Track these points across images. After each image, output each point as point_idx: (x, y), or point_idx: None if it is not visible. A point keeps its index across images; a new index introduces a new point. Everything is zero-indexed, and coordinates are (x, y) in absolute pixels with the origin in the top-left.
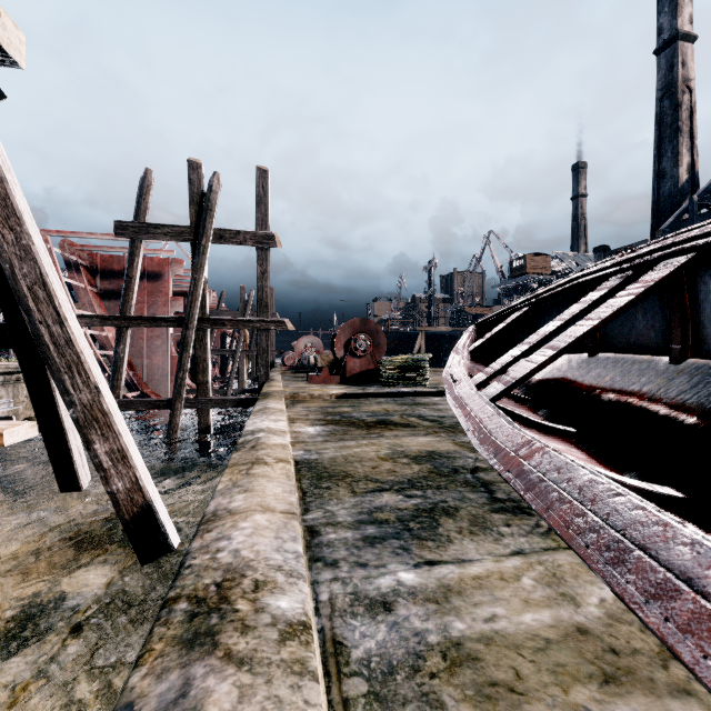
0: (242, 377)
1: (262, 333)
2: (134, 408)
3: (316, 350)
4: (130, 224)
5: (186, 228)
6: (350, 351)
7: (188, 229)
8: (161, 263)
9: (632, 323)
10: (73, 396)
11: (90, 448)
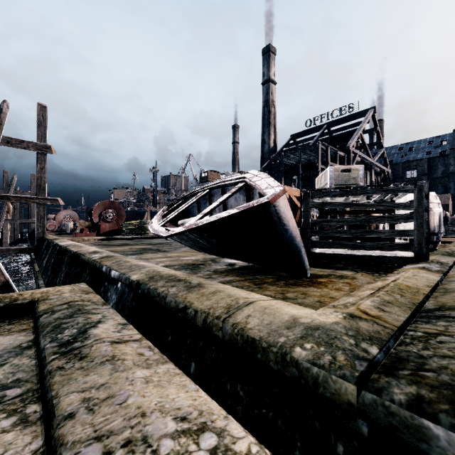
0: (6, 239)
1: (40, 206)
2: None
3: (73, 220)
4: None
5: None
6: (103, 219)
7: None
8: None
9: (205, 206)
10: None
11: None
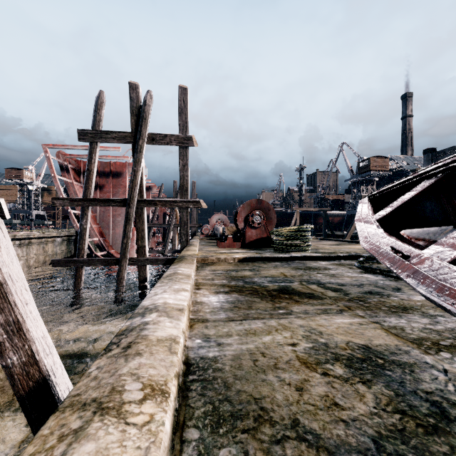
0: (174, 242)
1: (183, 210)
2: (94, 264)
3: (223, 224)
4: (89, 132)
5: (128, 133)
6: (248, 224)
7: (129, 134)
8: (121, 166)
9: None
10: None
11: None
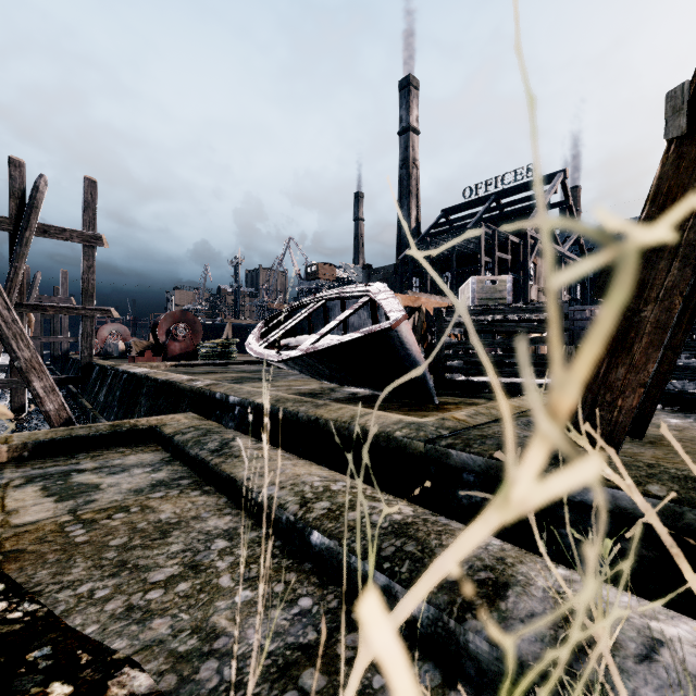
0: None
1: (87, 319)
2: None
3: (122, 338)
4: None
5: (4, 218)
6: (171, 337)
7: (7, 220)
8: None
9: (319, 322)
10: (18, 353)
11: (30, 385)
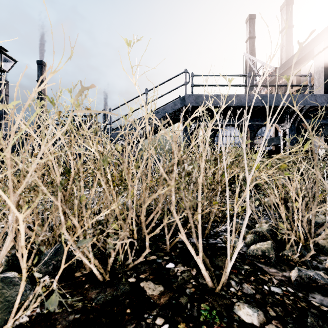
0: None
1: None
2: None
3: None
4: None
5: None
6: None
7: None
8: None
9: None
10: None
11: None
